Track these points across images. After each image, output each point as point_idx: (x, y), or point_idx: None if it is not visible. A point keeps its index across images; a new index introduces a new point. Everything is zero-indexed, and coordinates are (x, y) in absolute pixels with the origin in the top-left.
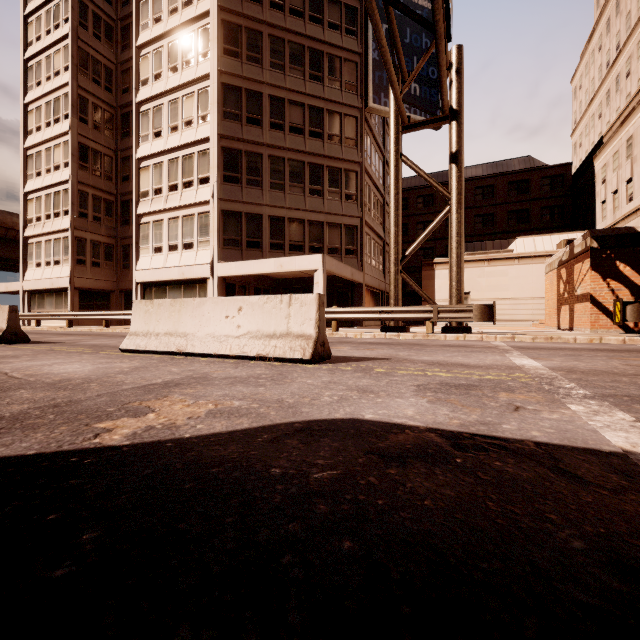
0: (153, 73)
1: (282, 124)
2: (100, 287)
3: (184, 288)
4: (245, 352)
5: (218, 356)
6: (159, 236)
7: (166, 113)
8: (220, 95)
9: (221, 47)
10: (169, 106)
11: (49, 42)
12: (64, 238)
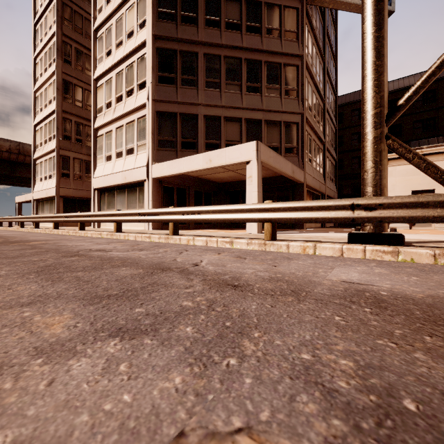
0: None
1: (218, 21)
2: (81, 195)
3: (127, 192)
4: None
5: None
6: (109, 145)
7: (114, 31)
8: None
9: None
10: (116, 24)
11: (45, 5)
12: (53, 157)
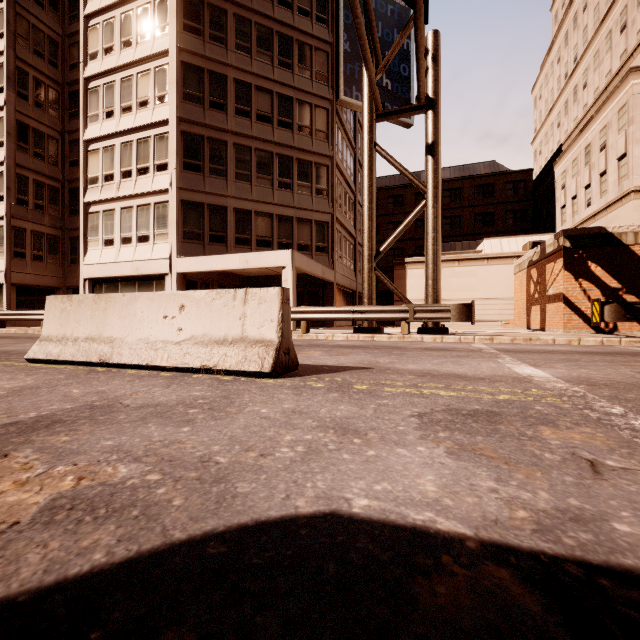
0: (103, 46)
1: (249, 111)
2: (43, 283)
3: (139, 285)
4: (186, 363)
5: (151, 368)
6: (110, 227)
7: (118, 91)
8: (179, 74)
9: (181, 22)
10: (122, 84)
11: None
12: None
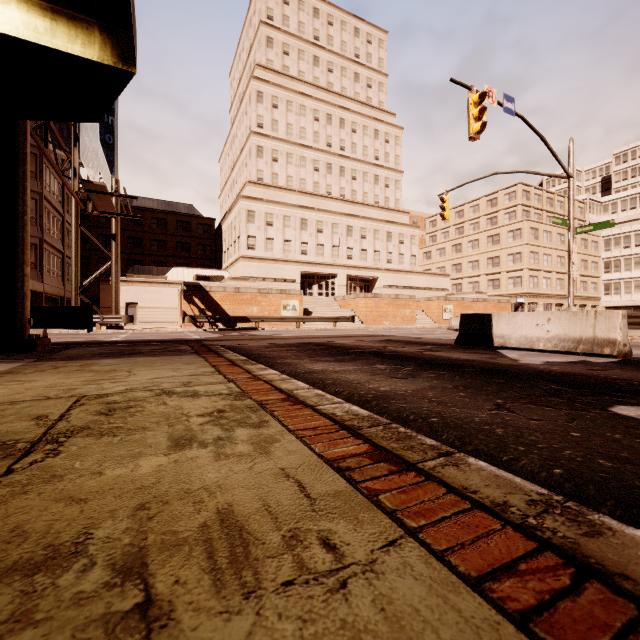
0: None
1: None
2: None
3: None
4: None
5: None
6: None
7: None
8: None
9: None
10: None
11: None
12: None
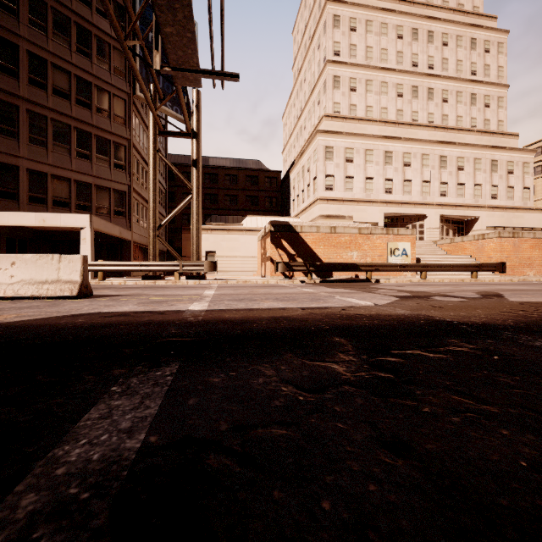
0: None
1: (44, 83)
2: None
3: None
4: (20, 294)
5: None
6: None
7: None
8: None
9: None
10: None
11: None
12: None
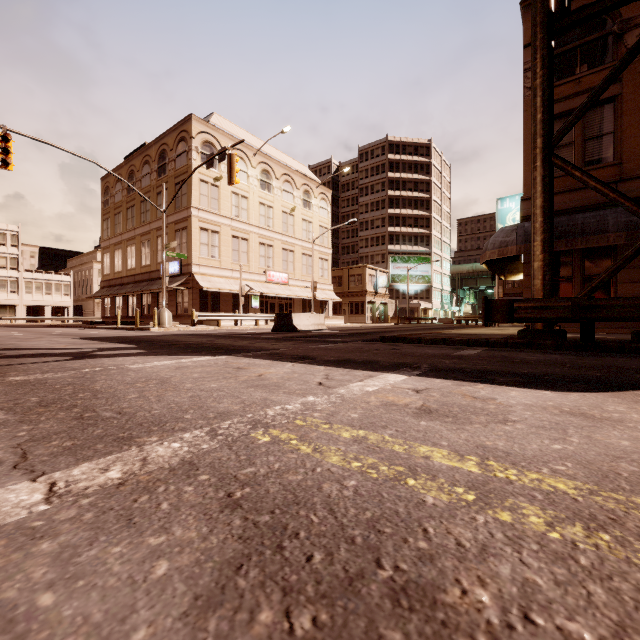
0: None
1: None
2: None
3: None
4: None
5: None
6: None
7: None
8: None
9: None
10: None
11: None
12: None
